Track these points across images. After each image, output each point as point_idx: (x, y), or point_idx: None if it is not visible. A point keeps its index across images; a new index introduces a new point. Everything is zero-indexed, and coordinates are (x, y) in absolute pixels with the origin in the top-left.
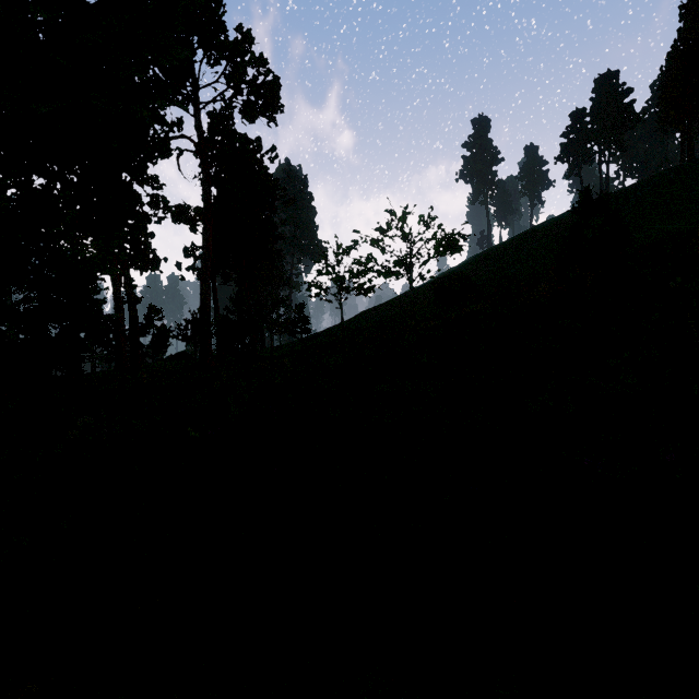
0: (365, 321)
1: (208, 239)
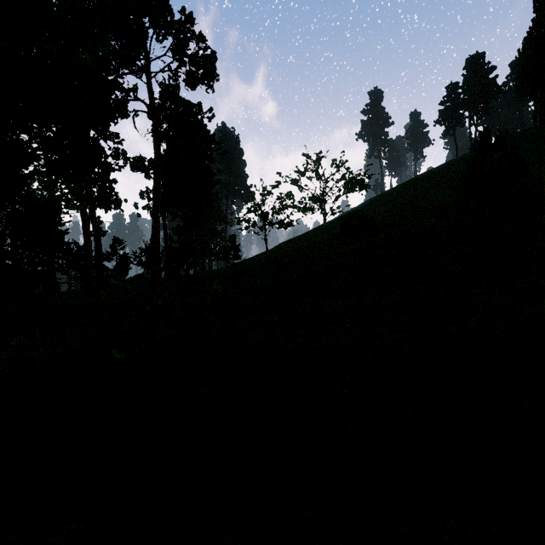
0: (285, 250)
1: (157, 183)
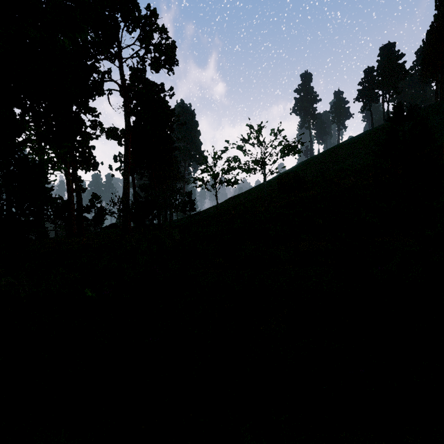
0: (232, 203)
1: (128, 149)
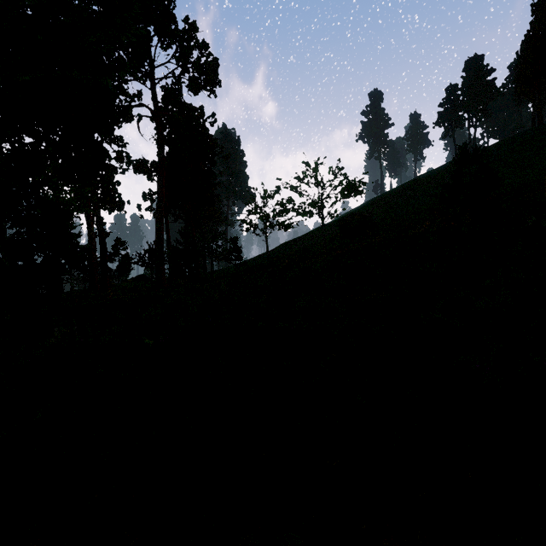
0: (285, 251)
1: (161, 186)
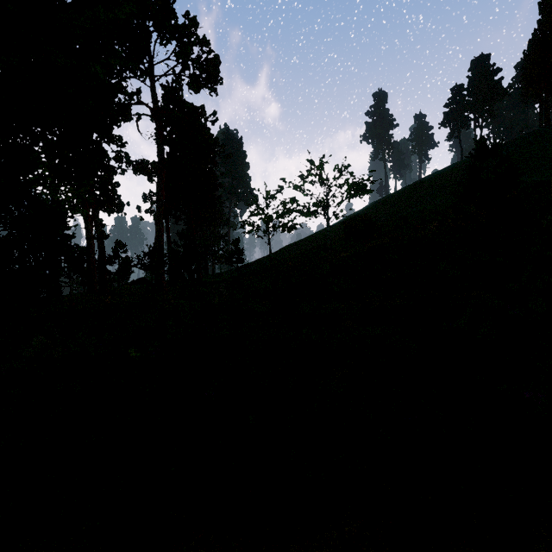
0: (288, 253)
1: (161, 187)
